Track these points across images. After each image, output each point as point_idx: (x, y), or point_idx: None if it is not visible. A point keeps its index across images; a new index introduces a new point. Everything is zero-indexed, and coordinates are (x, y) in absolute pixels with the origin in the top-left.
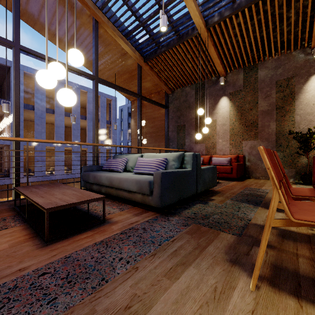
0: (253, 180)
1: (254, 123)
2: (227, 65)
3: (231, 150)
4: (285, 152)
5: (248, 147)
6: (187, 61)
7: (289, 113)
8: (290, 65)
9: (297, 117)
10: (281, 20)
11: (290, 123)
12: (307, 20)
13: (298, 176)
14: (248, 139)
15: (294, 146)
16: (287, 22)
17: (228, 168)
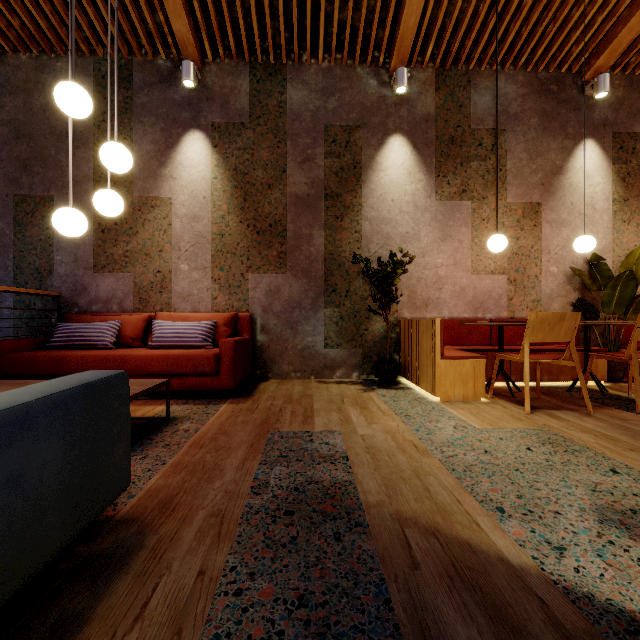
0: (276, 386)
1: (278, 225)
2: (204, 26)
3: (216, 299)
4: (343, 308)
5: (263, 291)
6: None
7: (350, 213)
8: (352, 97)
9: (365, 224)
10: None
11: (353, 237)
12: None
13: (367, 365)
14: (262, 267)
15: (360, 294)
16: None
17: (207, 356)
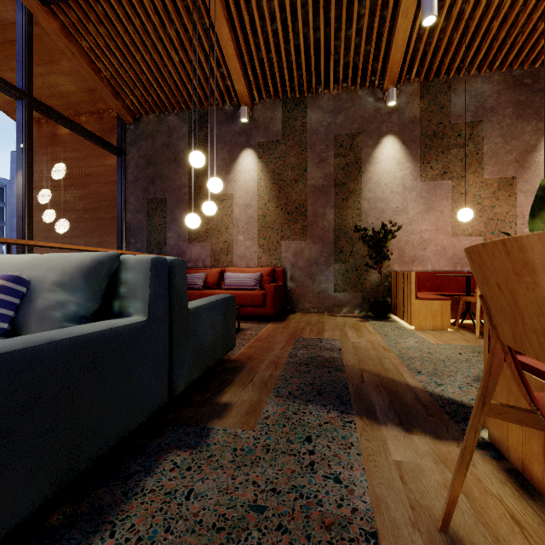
0: (301, 316)
1: (301, 207)
2: (254, 83)
3: (261, 259)
4: (348, 264)
5: (292, 253)
6: (169, 45)
7: (353, 196)
8: (355, 112)
9: (364, 203)
10: (349, 16)
11: (355, 212)
12: (385, 33)
13: (366, 305)
14: (291, 237)
15: (361, 254)
16: (356, 25)
17: (258, 294)
